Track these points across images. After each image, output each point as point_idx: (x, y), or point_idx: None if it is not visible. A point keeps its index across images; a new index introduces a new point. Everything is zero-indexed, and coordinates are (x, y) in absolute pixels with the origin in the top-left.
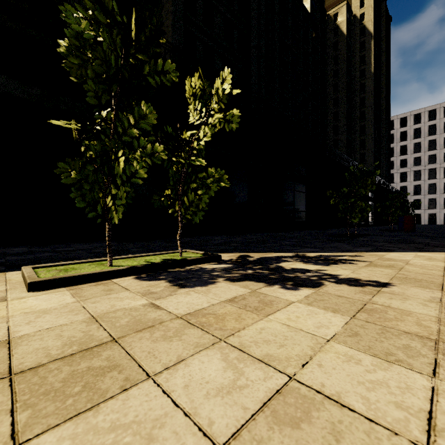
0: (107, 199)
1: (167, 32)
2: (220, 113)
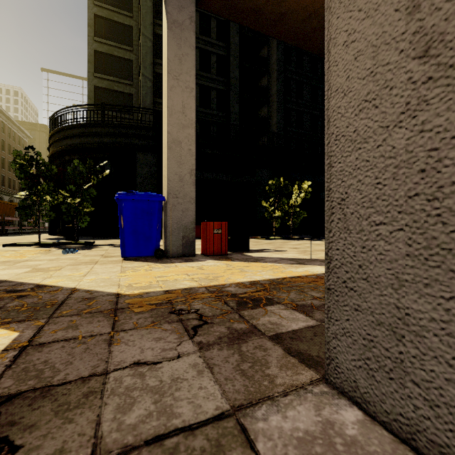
0: (274, 221)
1: (273, 113)
2: (304, 193)
